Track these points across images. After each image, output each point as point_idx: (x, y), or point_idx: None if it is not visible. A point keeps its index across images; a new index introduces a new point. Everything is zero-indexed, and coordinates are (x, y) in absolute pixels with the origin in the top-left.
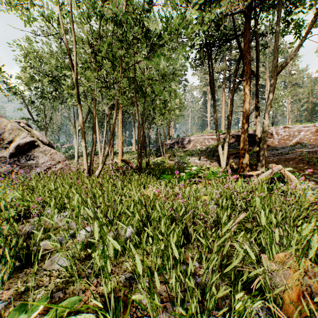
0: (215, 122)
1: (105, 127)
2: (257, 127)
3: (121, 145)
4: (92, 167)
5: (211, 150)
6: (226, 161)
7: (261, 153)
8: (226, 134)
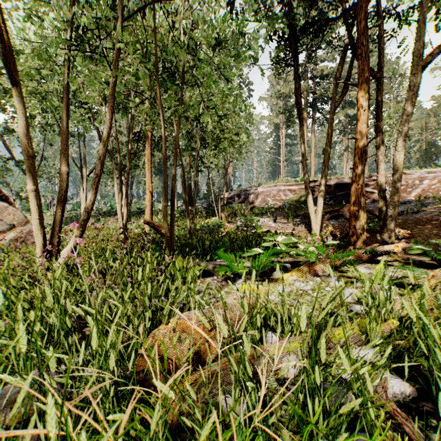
0: (302, 160)
1: None
2: (379, 165)
3: (150, 198)
4: (58, 239)
5: (290, 207)
6: (320, 223)
7: (389, 210)
8: (321, 180)
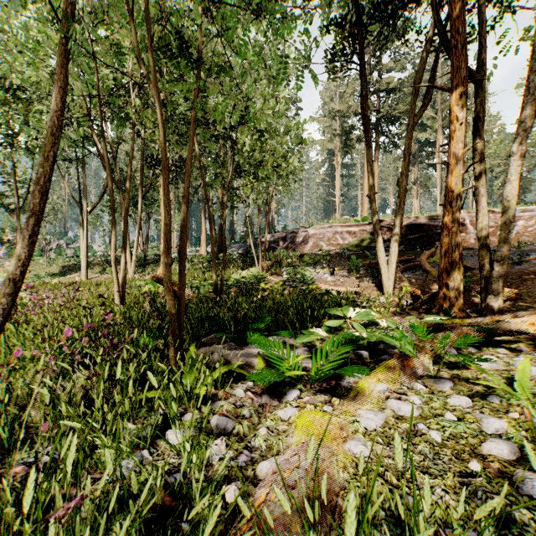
0: (370, 194)
1: (139, 208)
2: (480, 201)
3: None
4: None
5: (350, 254)
6: (394, 278)
7: (496, 263)
8: (396, 221)
